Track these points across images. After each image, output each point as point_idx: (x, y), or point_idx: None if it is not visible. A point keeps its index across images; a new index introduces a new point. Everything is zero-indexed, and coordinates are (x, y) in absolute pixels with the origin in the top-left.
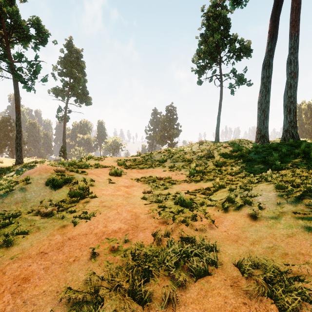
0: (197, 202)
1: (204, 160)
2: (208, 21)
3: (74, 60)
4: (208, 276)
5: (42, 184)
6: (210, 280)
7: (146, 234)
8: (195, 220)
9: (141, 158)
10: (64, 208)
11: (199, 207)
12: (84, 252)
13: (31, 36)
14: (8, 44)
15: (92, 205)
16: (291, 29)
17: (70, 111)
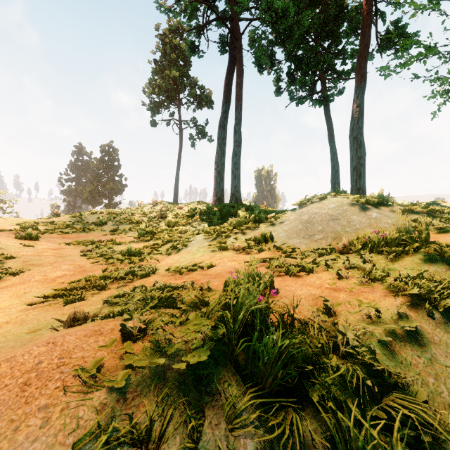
0: (144, 252)
1: (157, 221)
2: (165, 48)
3: None
4: (148, 277)
5: None
6: (149, 278)
7: (97, 272)
8: (142, 261)
9: (63, 220)
10: None
11: (146, 256)
12: (33, 289)
13: None
14: None
15: (12, 265)
16: (236, 102)
17: None
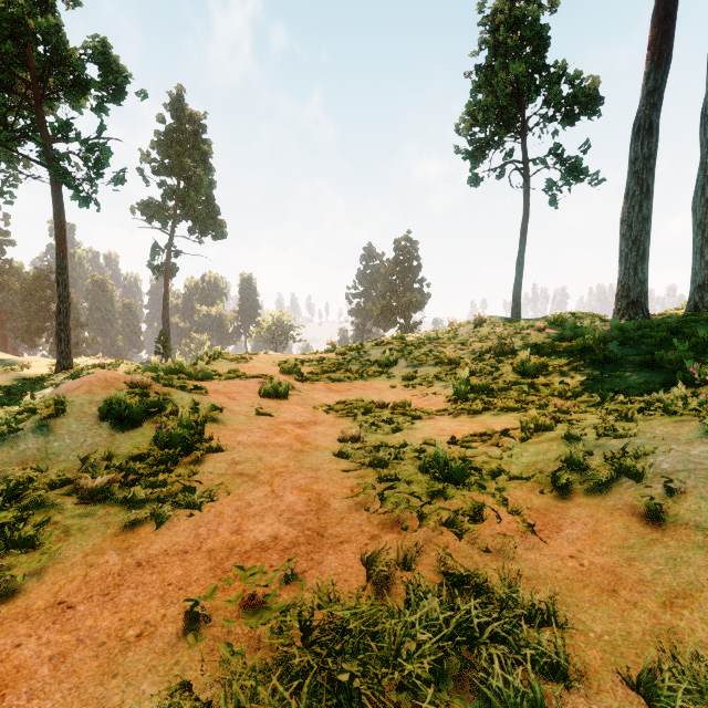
0: (481, 468)
1: (491, 361)
2: (496, 35)
3: (188, 138)
4: None
5: (93, 416)
6: None
7: (347, 559)
8: (481, 518)
9: (336, 356)
10: (138, 478)
11: (487, 481)
12: (171, 610)
13: (89, 83)
14: (39, 101)
15: (210, 471)
16: None
17: (180, 253)
